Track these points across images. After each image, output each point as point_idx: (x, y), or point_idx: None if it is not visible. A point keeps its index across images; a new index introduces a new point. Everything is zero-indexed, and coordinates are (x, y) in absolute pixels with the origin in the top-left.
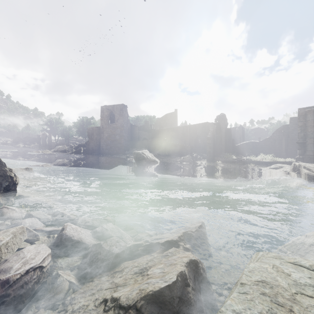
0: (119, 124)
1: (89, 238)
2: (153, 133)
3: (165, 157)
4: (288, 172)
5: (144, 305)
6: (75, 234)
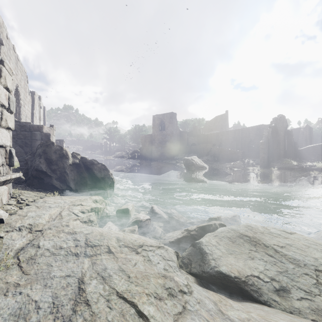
0: (169, 131)
1: (165, 214)
2: (201, 138)
3: (214, 162)
4: None
5: (199, 230)
6: (158, 210)
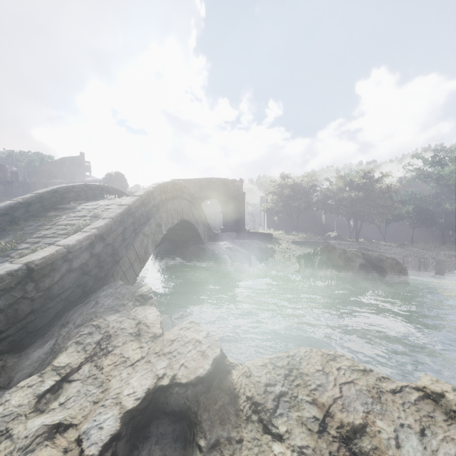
0: None
1: None
2: (16, 188)
3: None
4: None
5: None
6: None
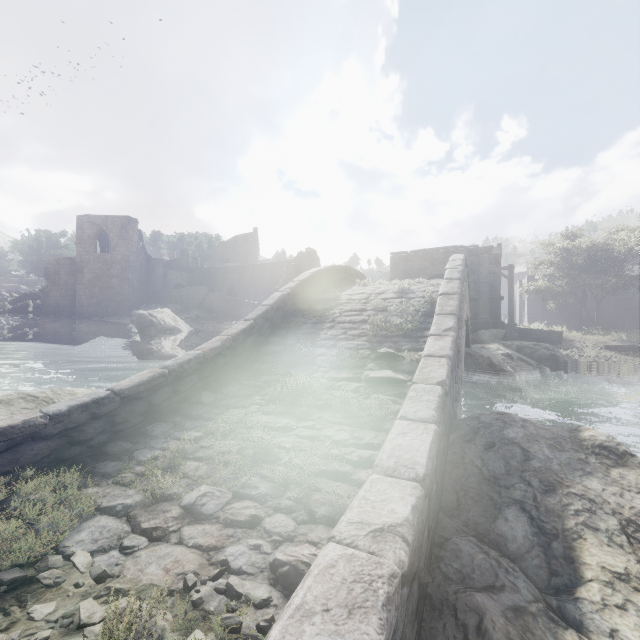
0: (120, 255)
1: None
2: (197, 275)
3: (208, 321)
4: None
5: None
6: None
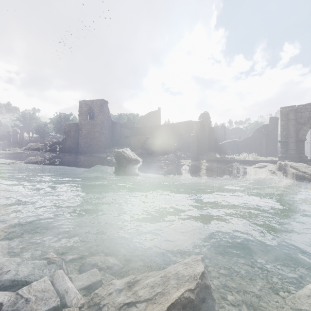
0: (99, 120)
1: None
2: (136, 131)
3: (148, 155)
4: (273, 171)
5: None
6: None
